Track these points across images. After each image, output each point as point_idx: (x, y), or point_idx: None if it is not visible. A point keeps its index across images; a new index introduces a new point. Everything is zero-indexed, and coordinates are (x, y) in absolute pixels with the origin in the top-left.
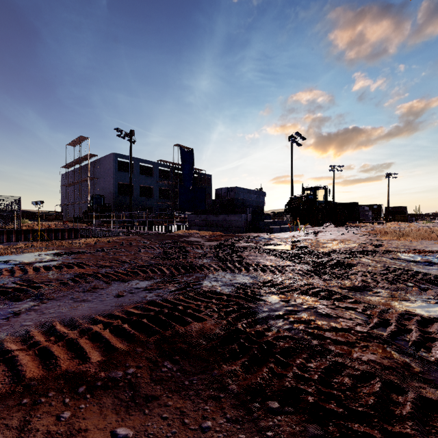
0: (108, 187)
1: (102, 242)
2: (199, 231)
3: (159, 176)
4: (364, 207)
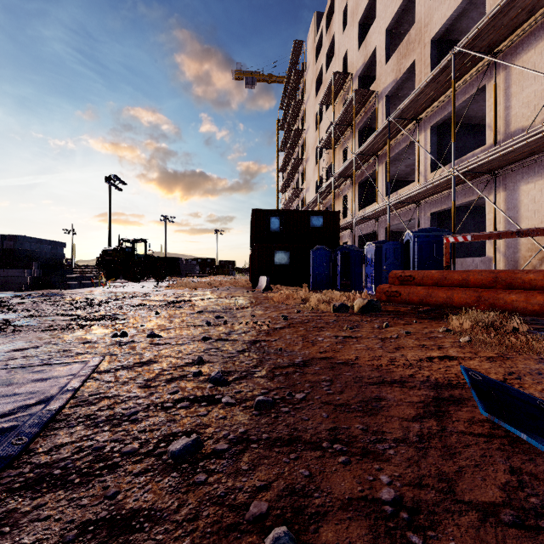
0: None
1: None
2: None
3: None
4: (192, 261)
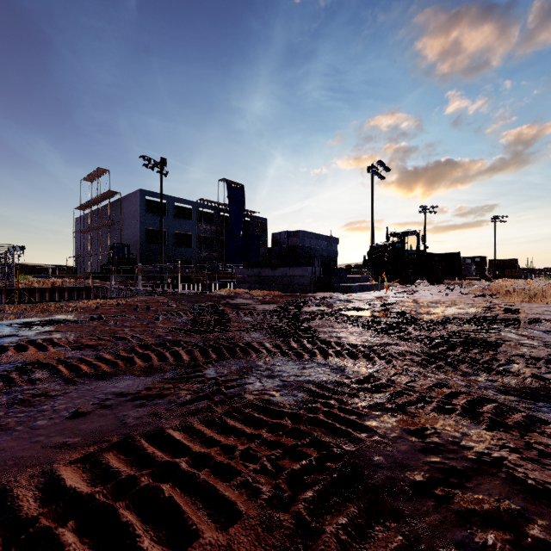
0: (134, 234)
1: (109, 305)
2: (250, 290)
3: (200, 220)
4: (465, 260)
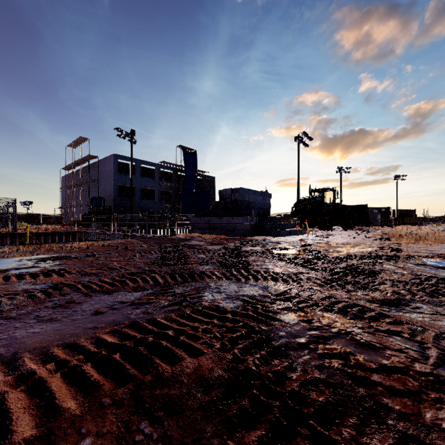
0: (109, 190)
1: (96, 246)
2: (202, 234)
3: (162, 179)
4: (373, 210)
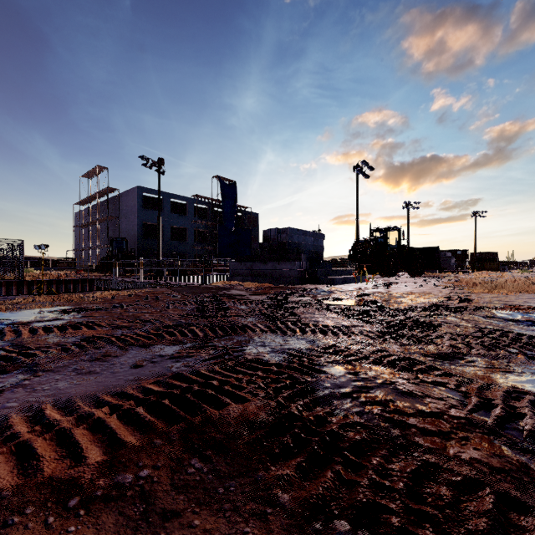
0: (132, 229)
1: (121, 296)
2: (243, 282)
3: (195, 215)
4: (446, 253)
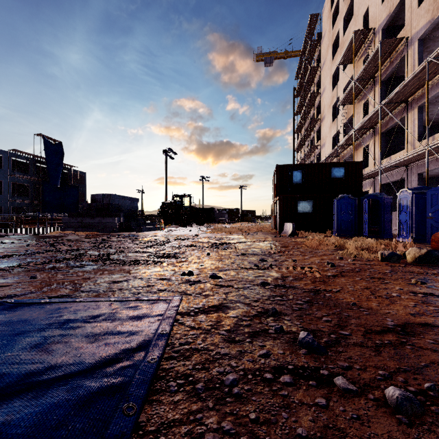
0: None
1: None
2: (75, 232)
3: (12, 168)
4: (222, 211)
